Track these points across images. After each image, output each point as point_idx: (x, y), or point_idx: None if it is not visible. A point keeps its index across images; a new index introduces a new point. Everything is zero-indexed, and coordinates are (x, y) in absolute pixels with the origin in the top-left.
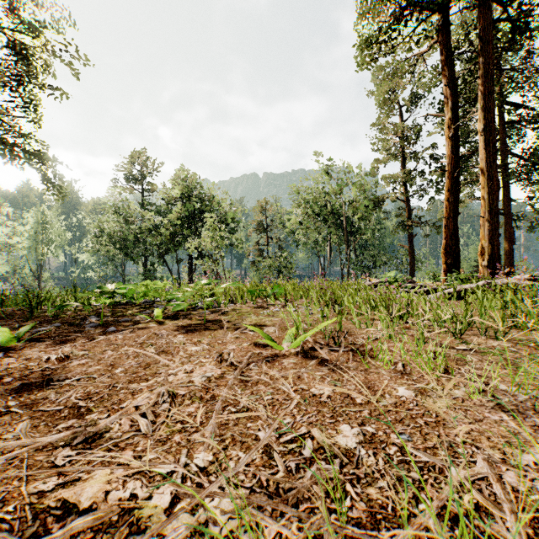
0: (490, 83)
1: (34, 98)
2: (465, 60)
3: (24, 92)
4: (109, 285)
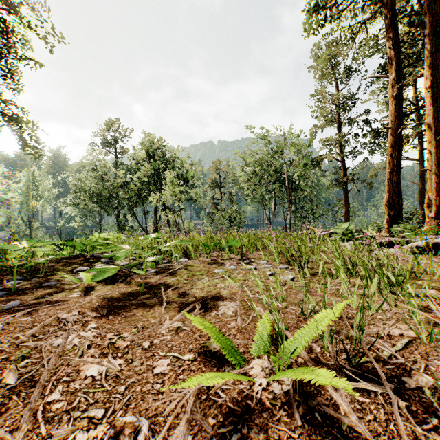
0: (437, 41)
1: (16, 69)
2: (407, 23)
3: (6, 64)
4: (17, 243)
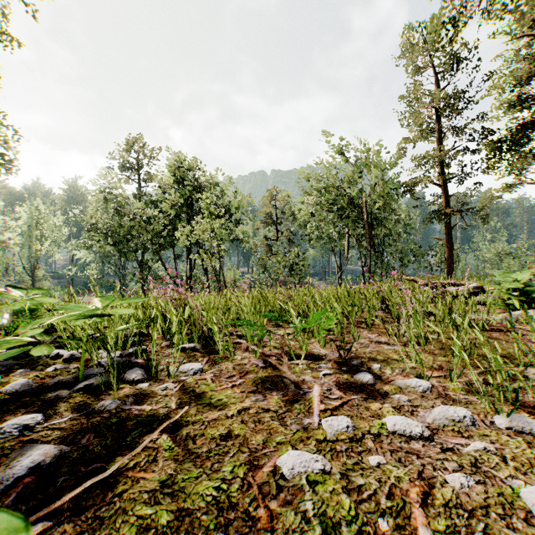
0: None
1: None
2: None
3: None
4: None
